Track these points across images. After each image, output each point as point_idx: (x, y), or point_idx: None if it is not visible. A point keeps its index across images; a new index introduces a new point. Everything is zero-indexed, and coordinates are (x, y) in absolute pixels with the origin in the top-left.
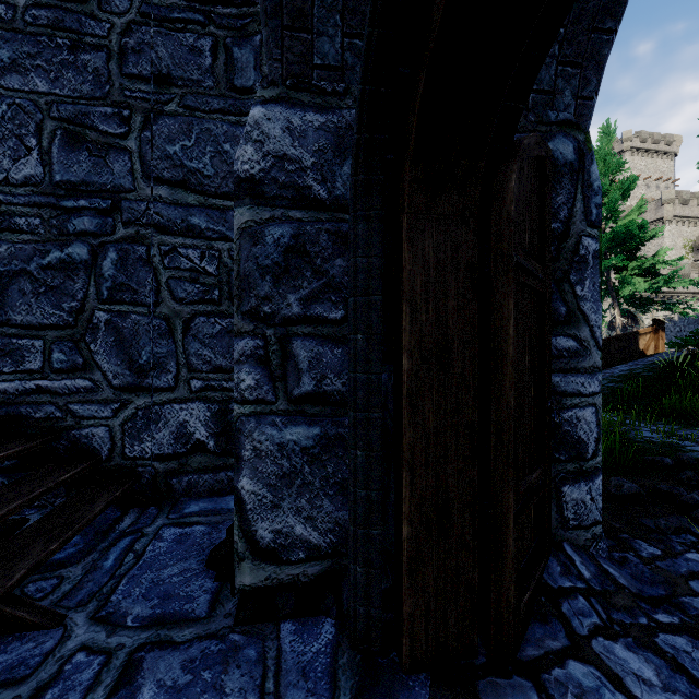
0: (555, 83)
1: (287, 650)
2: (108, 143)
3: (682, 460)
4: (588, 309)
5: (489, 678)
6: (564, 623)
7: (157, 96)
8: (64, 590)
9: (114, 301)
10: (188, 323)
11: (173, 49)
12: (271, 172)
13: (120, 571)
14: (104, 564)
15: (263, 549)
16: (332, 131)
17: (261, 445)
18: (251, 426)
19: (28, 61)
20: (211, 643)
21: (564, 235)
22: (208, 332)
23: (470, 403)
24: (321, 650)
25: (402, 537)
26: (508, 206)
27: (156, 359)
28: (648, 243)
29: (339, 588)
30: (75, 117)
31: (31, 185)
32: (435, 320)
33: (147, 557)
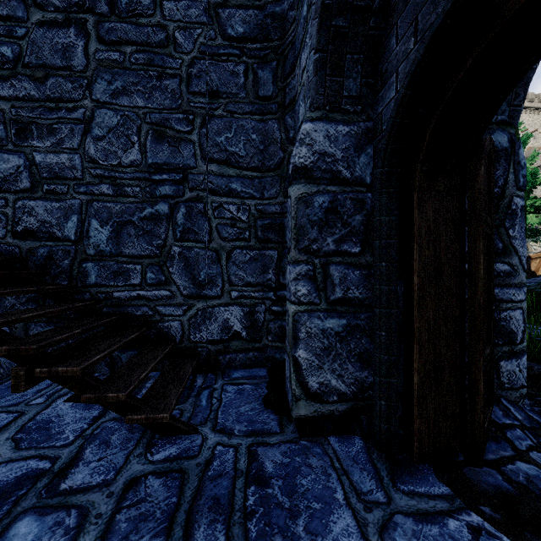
0: None
1: (339, 450)
2: (180, 137)
3: None
4: (517, 245)
5: (469, 467)
6: (509, 443)
7: (210, 105)
8: (187, 416)
9: (183, 240)
10: (229, 254)
11: (220, 74)
12: (317, 163)
13: (214, 408)
14: (201, 403)
15: (312, 394)
16: (353, 136)
17: (311, 330)
18: (305, 318)
19: (133, 87)
20: (291, 445)
21: (501, 196)
22: (242, 260)
23: (454, 304)
24: (359, 451)
25: (413, 383)
26: (479, 186)
27: (209, 278)
28: None
29: (359, 419)
30: (160, 121)
31: (134, 166)
32: (433, 254)
33: (225, 401)
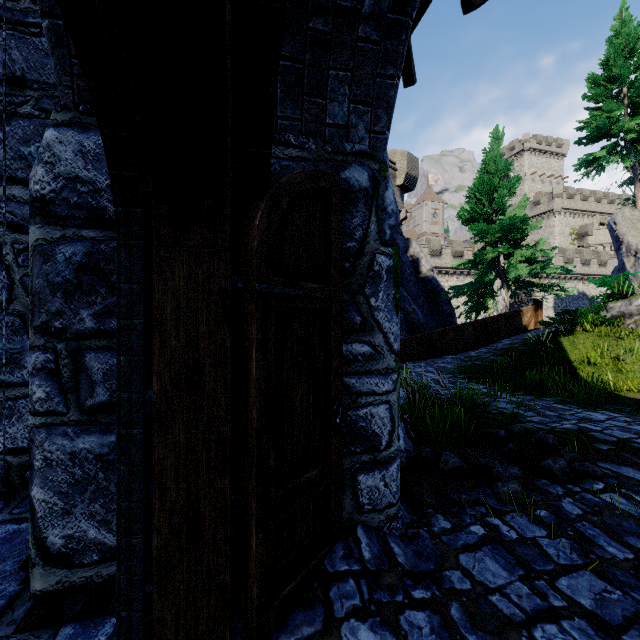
0: (349, 118)
1: None
2: None
3: (514, 432)
4: (381, 318)
5: None
6: (326, 607)
7: (11, 98)
8: None
9: None
10: None
11: (27, 53)
12: (62, 192)
13: None
14: None
15: (54, 555)
16: None
17: (52, 454)
18: (42, 437)
19: None
20: None
21: (359, 253)
22: None
23: (222, 419)
24: None
25: (153, 547)
26: (252, 242)
27: (9, 355)
28: (542, 230)
29: None
30: None
31: None
32: (185, 344)
33: None
